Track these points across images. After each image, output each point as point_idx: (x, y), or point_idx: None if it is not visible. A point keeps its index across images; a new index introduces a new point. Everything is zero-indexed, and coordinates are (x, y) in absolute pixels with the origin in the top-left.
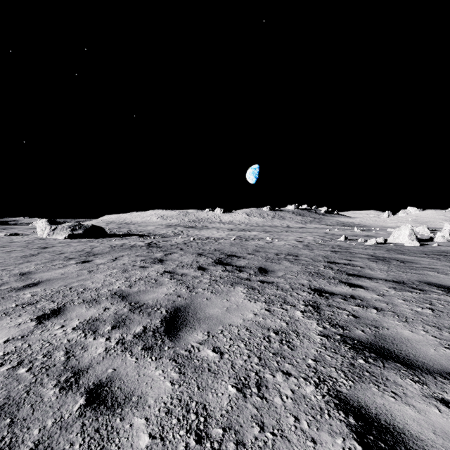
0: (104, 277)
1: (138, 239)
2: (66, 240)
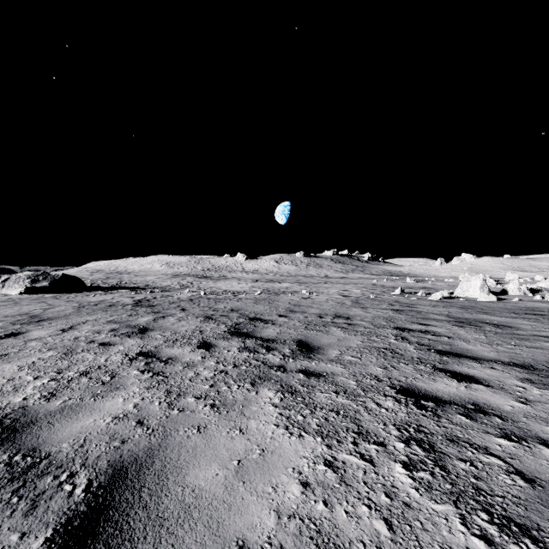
0: (15, 370)
1: (129, 293)
2: (20, 296)
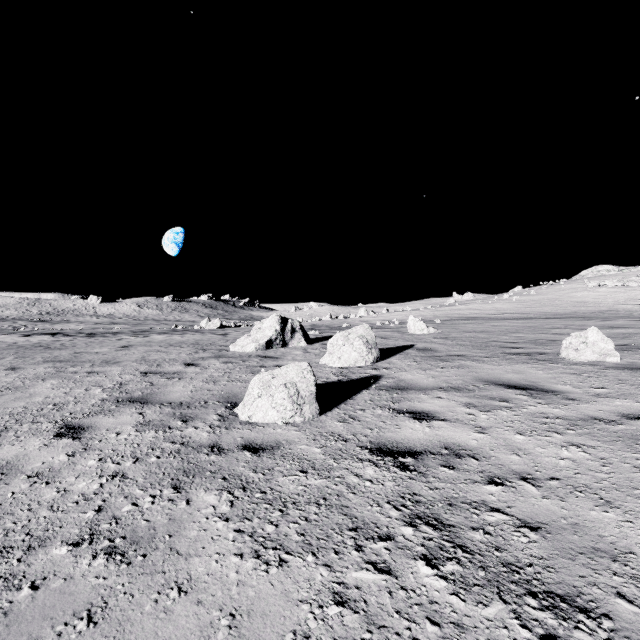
0: None
1: None
2: None
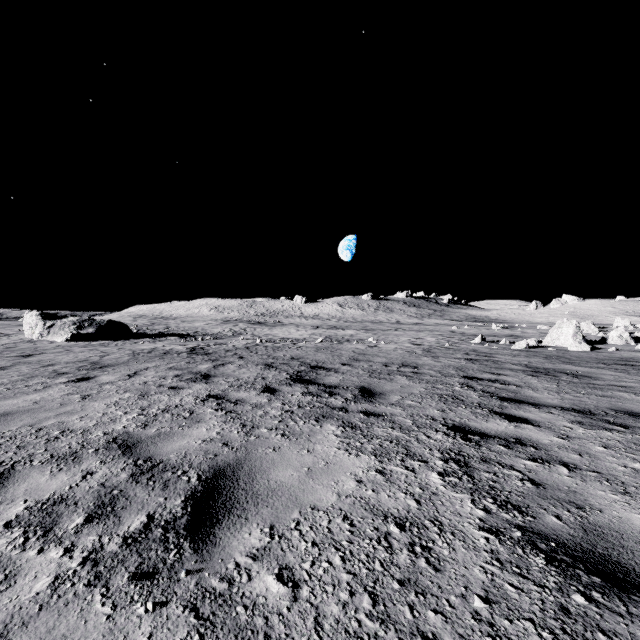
0: (105, 407)
1: (179, 341)
2: (67, 344)
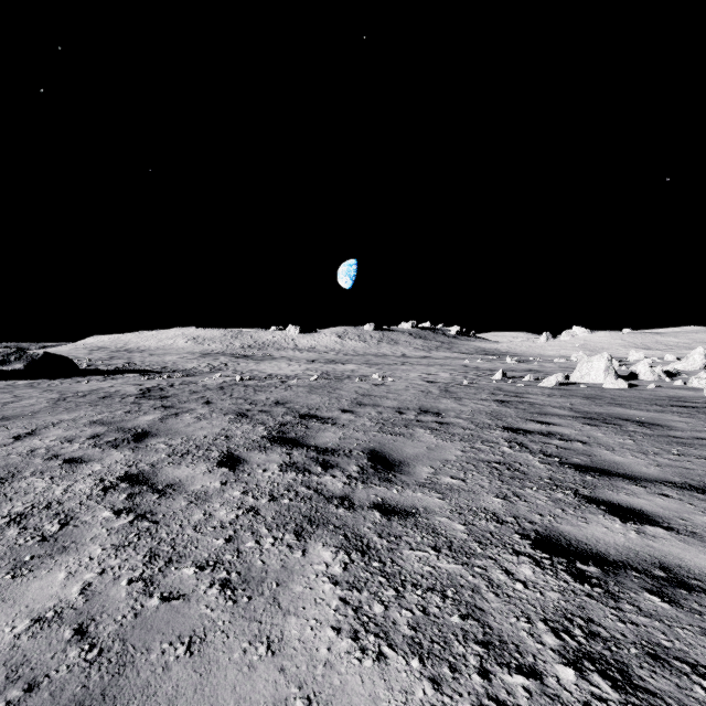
0: None
1: (139, 379)
2: None
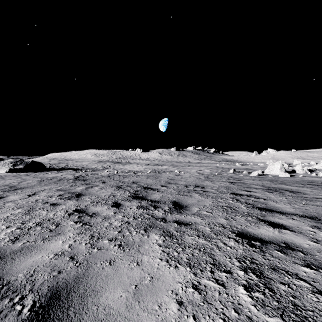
0: None
1: (72, 172)
2: (6, 174)
